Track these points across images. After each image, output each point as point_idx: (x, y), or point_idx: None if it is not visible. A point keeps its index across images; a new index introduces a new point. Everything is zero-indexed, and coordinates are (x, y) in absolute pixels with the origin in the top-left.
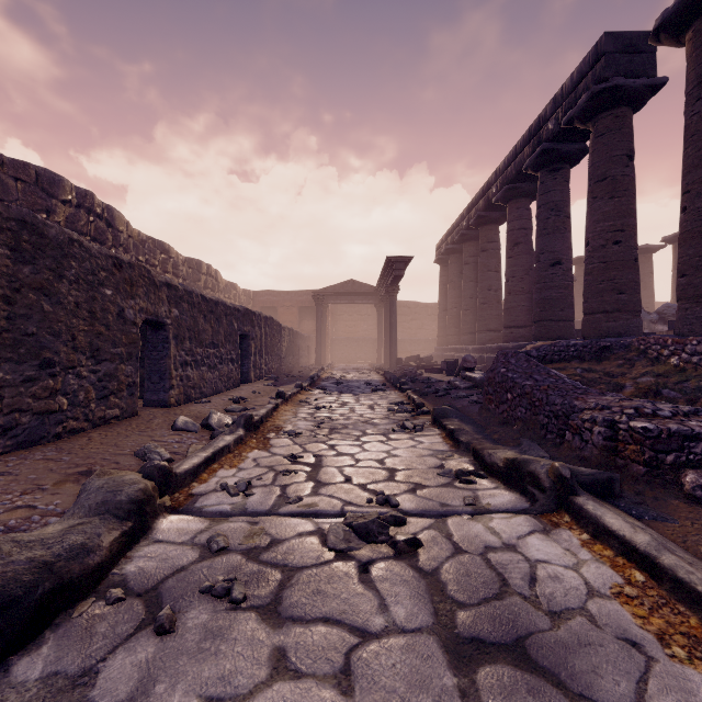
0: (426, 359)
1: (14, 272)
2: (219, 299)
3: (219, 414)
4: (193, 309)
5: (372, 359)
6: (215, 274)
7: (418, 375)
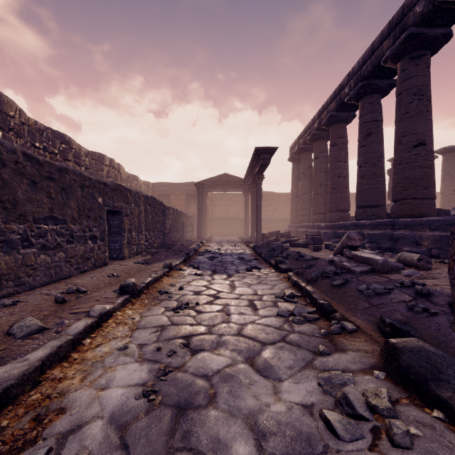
0: (285, 234)
1: None
2: (70, 167)
3: None
4: (0, 168)
5: (240, 233)
6: (117, 167)
7: (285, 249)
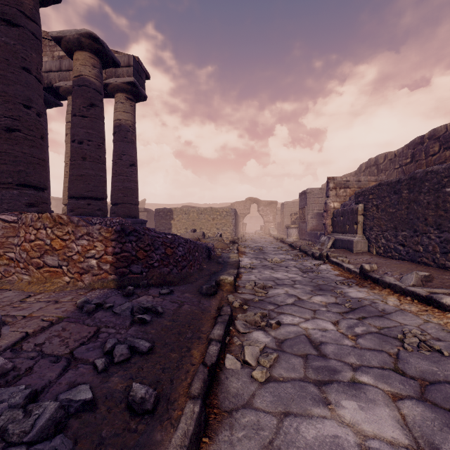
0: None
1: (409, 197)
2: None
3: (413, 276)
4: None
5: None
6: None
7: None
